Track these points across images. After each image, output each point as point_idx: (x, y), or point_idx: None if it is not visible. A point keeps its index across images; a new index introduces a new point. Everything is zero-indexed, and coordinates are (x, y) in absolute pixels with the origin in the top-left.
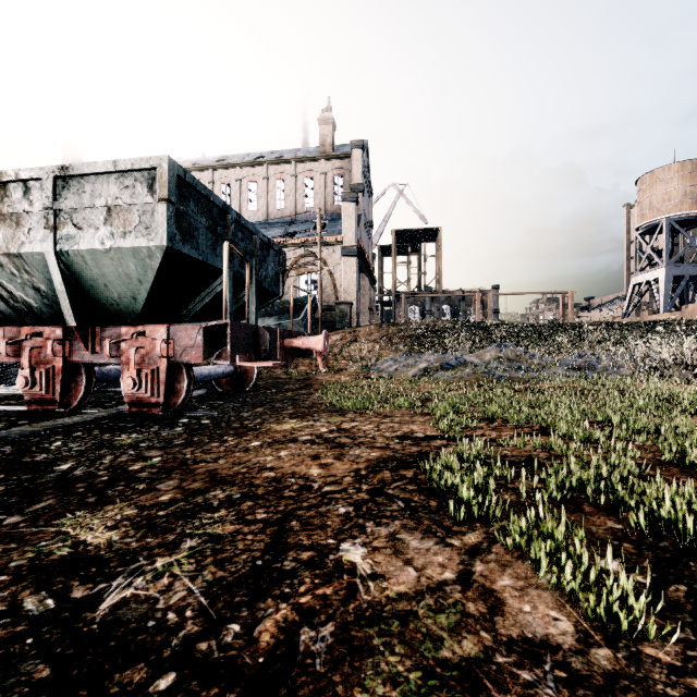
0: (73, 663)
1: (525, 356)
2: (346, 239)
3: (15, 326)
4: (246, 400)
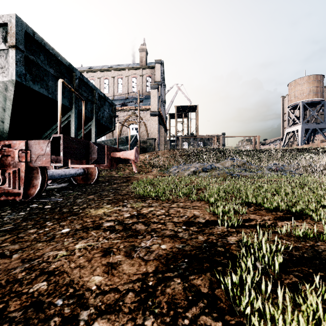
0: None
1: (247, 164)
2: (153, 107)
3: None
4: (87, 189)
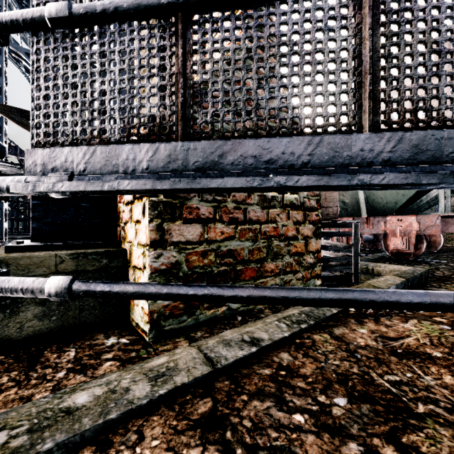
0: None
1: None
2: None
3: None
4: (450, 257)
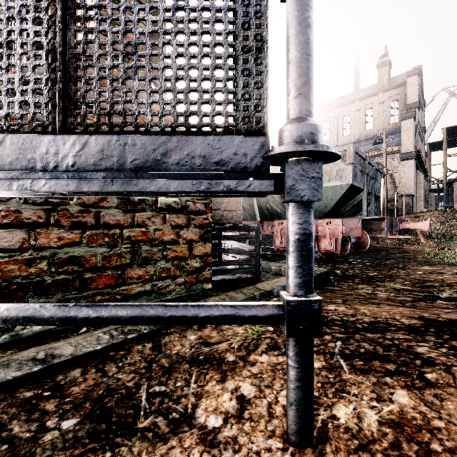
0: (454, 301)
1: None
2: (404, 147)
3: (268, 220)
4: (372, 256)
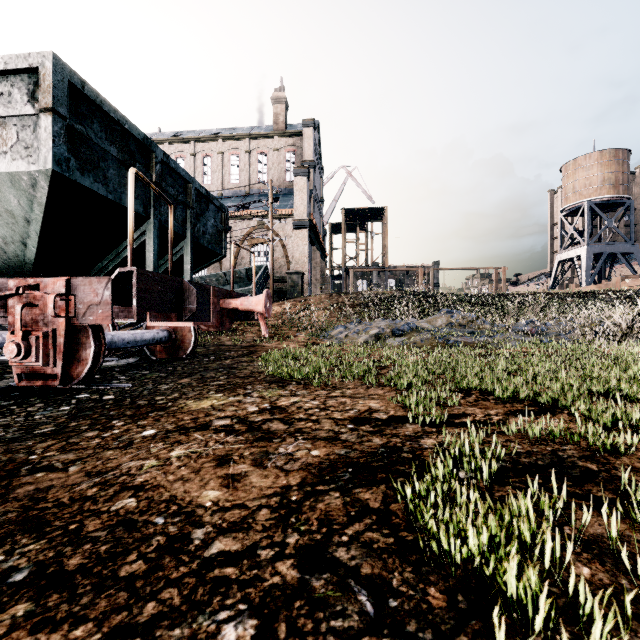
0: None
1: (476, 322)
2: (298, 212)
3: None
4: (176, 369)
